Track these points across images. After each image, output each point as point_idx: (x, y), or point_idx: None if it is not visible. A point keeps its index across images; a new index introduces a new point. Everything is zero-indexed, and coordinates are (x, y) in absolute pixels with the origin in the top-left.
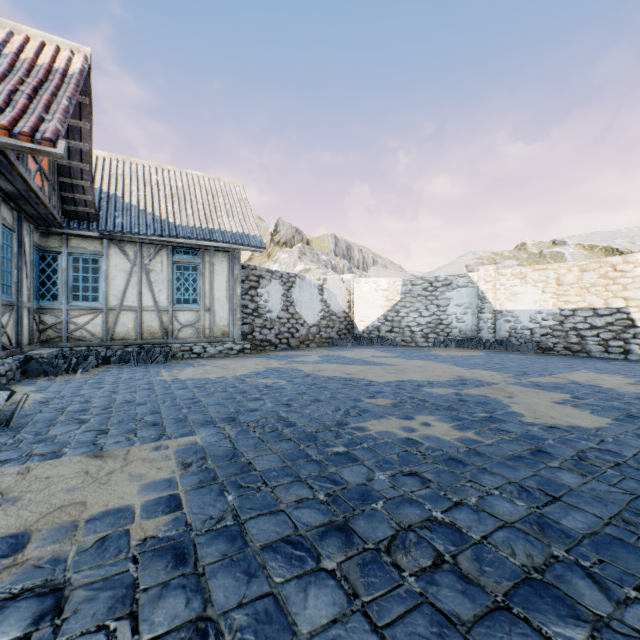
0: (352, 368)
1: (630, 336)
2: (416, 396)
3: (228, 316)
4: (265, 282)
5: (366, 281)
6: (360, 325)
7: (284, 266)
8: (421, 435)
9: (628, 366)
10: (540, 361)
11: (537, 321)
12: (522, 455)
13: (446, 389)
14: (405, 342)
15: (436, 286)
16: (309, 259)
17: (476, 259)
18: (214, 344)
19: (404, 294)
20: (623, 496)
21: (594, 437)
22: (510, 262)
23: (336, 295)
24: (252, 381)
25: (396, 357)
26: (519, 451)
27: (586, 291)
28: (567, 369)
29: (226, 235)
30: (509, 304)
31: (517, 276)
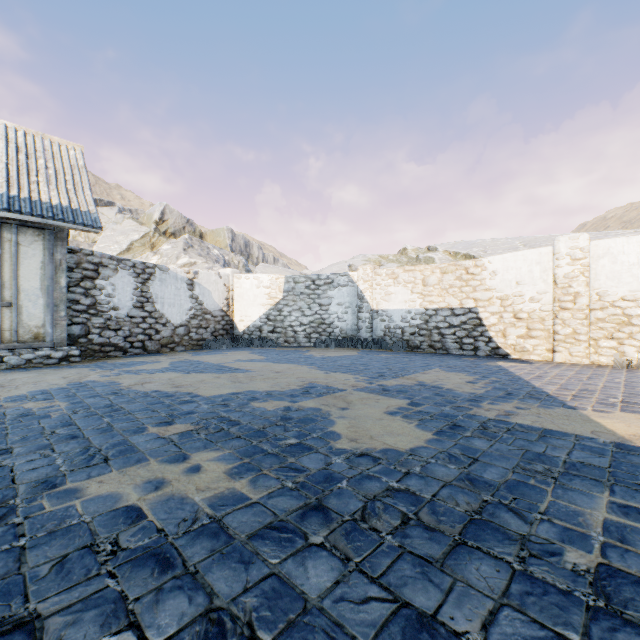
0: (193, 377)
1: (479, 334)
2: (231, 416)
3: (44, 314)
4: (108, 272)
5: (247, 277)
6: (241, 325)
7: (165, 258)
8: (161, 497)
9: (475, 362)
10: (404, 360)
11: (407, 320)
12: (285, 522)
13: (280, 402)
14: (288, 343)
15: (319, 284)
16: (196, 252)
17: (365, 261)
18: (18, 351)
19: (287, 292)
20: (379, 610)
21: (402, 467)
22: (392, 265)
23: (211, 291)
24: (10, 407)
25: (263, 360)
26: (287, 513)
27: (446, 292)
28: (423, 368)
29: (38, 206)
30: (384, 304)
31: (391, 276)
